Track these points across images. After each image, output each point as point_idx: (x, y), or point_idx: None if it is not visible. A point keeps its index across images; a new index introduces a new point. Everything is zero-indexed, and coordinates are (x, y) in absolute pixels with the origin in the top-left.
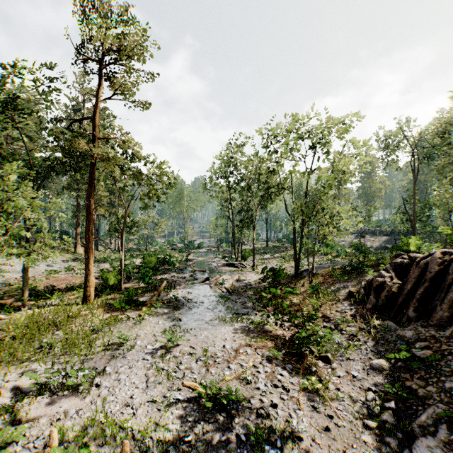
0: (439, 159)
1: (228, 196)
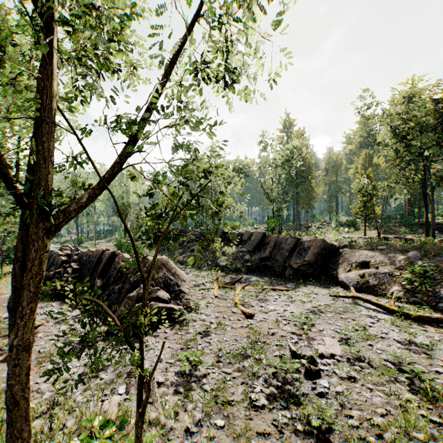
0: None
1: None
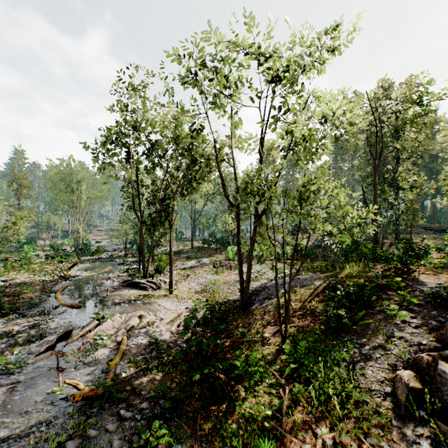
0: (357, 158)
1: (133, 177)
